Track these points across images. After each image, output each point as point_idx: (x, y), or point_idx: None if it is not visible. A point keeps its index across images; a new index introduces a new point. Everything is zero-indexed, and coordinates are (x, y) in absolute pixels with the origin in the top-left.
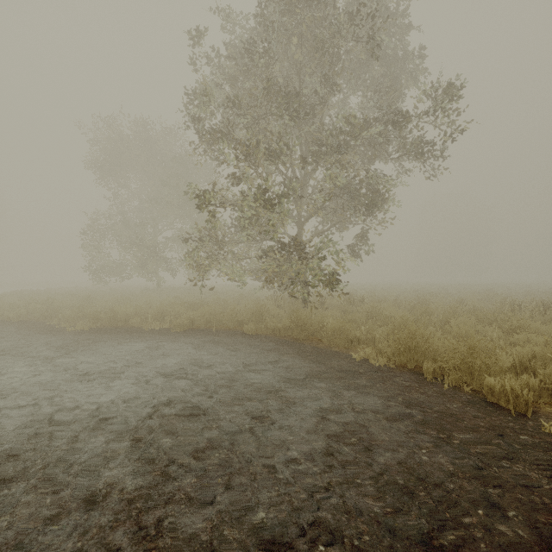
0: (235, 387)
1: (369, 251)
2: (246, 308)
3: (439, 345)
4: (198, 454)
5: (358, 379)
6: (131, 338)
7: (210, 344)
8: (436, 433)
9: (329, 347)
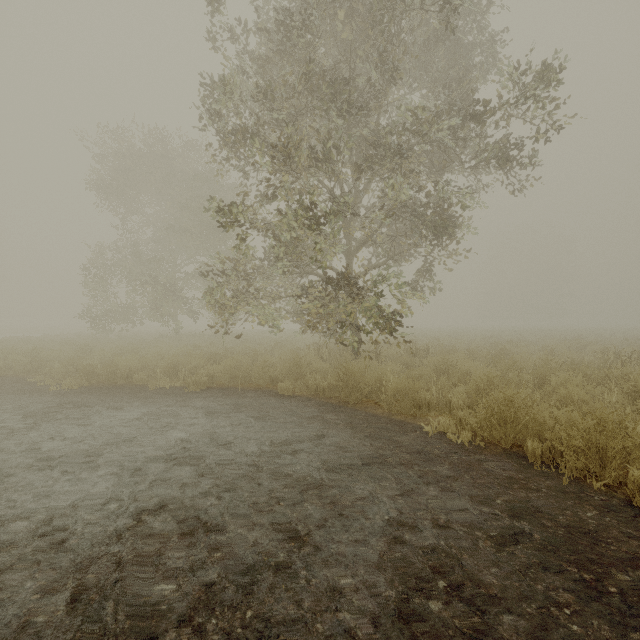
0: (260, 480)
1: (435, 289)
2: (281, 360)
3: (546, 416)
4: (189, 617)
5: (435, 466)
6: (130, 401)
7: (233, 410)
8: (576, 570)
9: (390, 414)
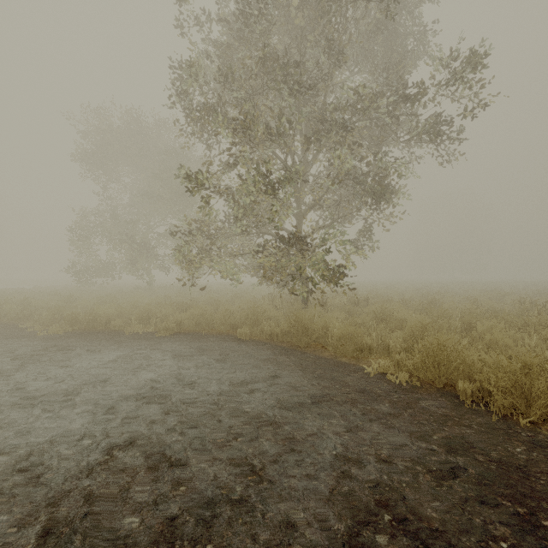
0: (220, 417)
1: (374, 247)
2: (240, 309)
3: (475, 359)
4: None
5: (377, 404)
6: (108, 345)
7: (197, 352)
8: (510, 504)
9: (336, 356)
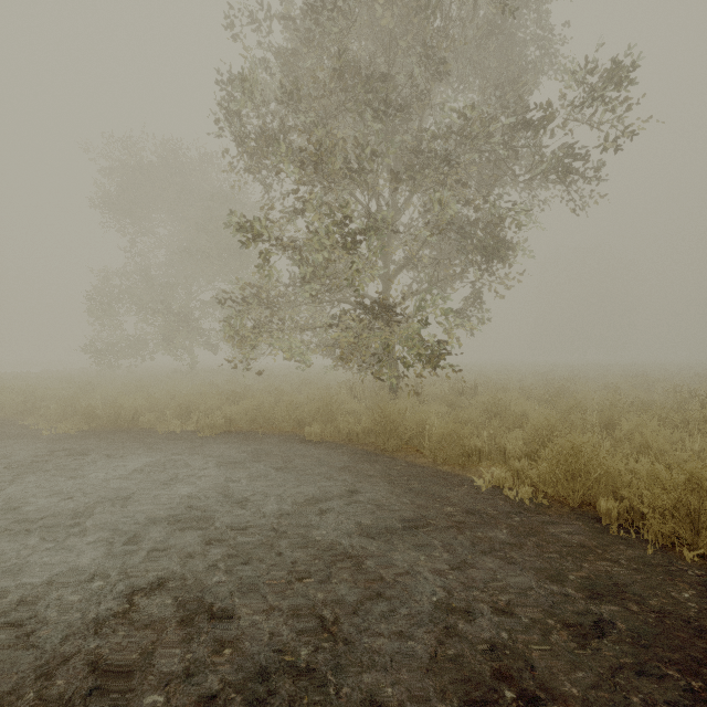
0: (280, 548)
1: (483, 319)
2: (309, 400)
3: (622, 469)
4: None
5: (491, 530)
6: (134, 448)
7: (252, 458)
8: (679, 675)
9: (435, 463)
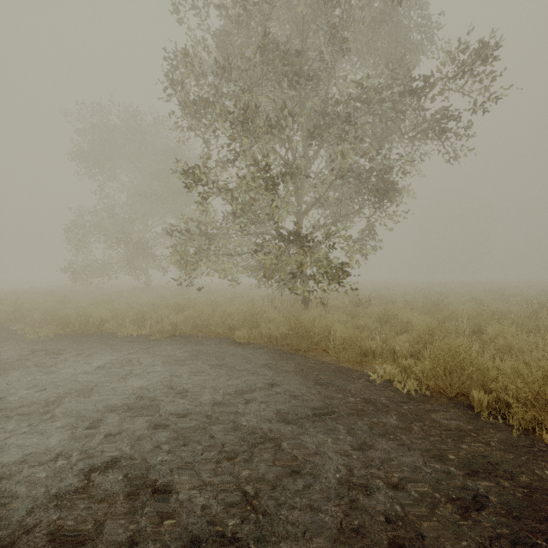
0: (213, 431)
1: (376, 246)
2: (238, 310)
3: (490, 366)
4: None
5: (385, 417)
6: (99, 348)
7: (192, 357)
8: (547, 544)
9: (338, 361)
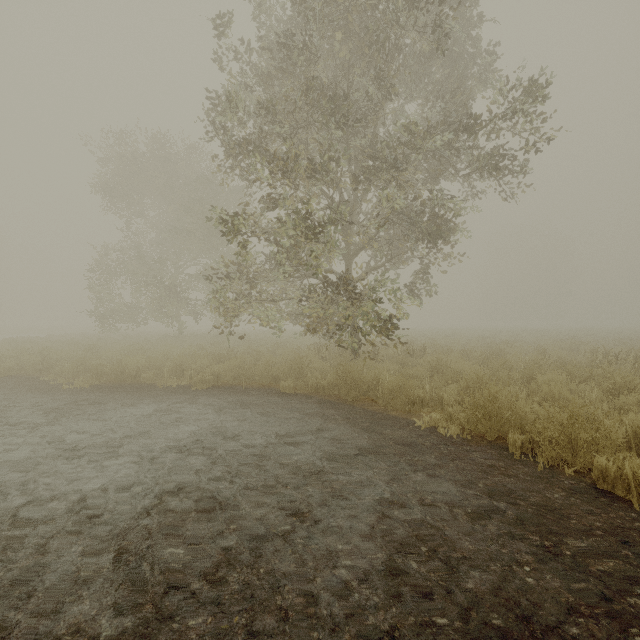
0: (266, 467)
1: (431, 291)
2: (283, 360)
3: (527, 410)
4: (211, 573)
5: (425, 456)
6: (140, 398)
7: (238, 406)
8: (538, 539)
9: (386, 410)
